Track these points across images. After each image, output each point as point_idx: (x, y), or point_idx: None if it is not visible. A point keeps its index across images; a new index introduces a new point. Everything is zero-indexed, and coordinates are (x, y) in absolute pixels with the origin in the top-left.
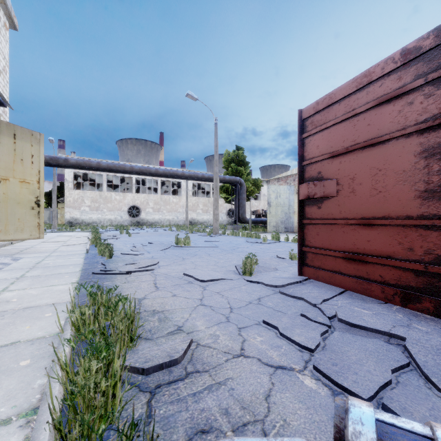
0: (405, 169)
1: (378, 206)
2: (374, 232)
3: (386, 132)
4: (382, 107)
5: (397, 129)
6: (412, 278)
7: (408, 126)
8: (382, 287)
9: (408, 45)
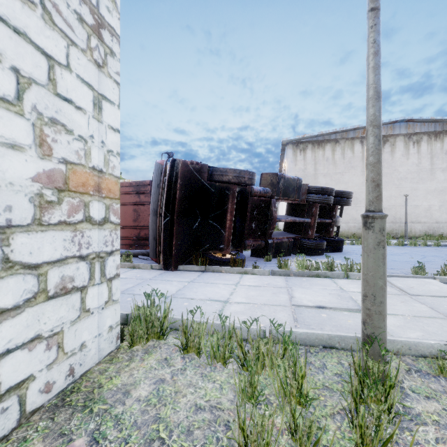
0: (130, 213)
1: (125, 223)
2: (124, 230)
3: (127, 202)
4: (126, 195)
5: (129, 202)
6: (132, 242)
7: (131, 202)
8: (126, 246)
9: (131, 182)
